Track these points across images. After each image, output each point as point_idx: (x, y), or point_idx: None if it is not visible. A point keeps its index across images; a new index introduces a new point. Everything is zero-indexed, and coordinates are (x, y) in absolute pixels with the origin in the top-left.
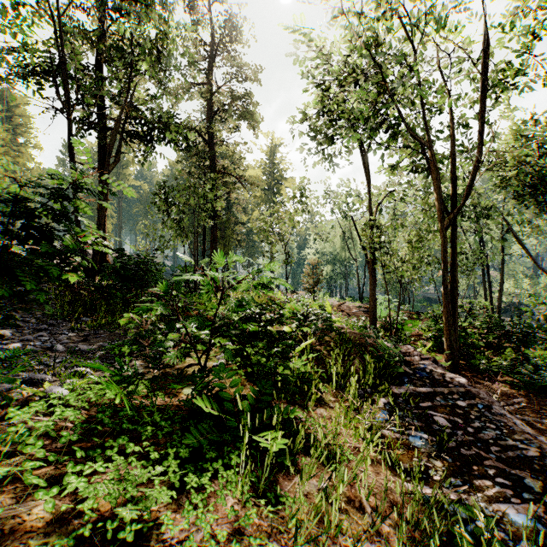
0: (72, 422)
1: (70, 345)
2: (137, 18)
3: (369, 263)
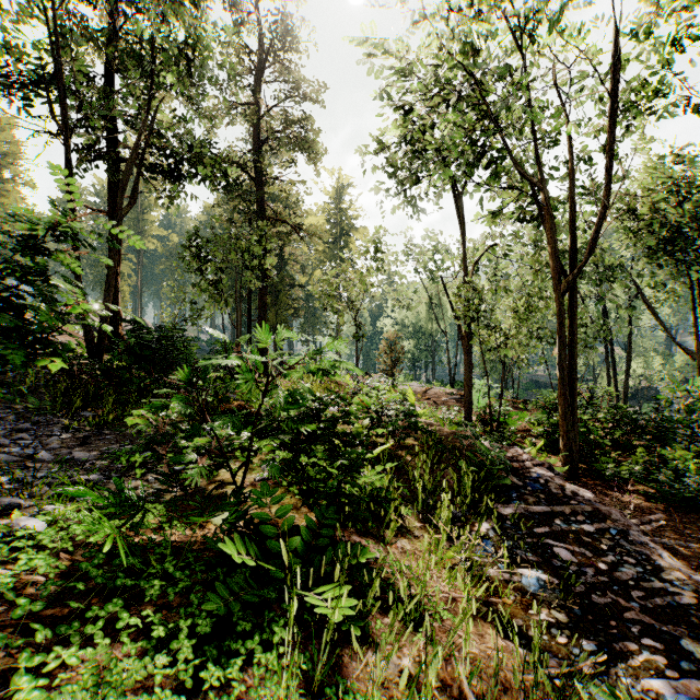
0: (46, 573)
1: (61, 452)
2: (160, 15)
3: (463, 338)
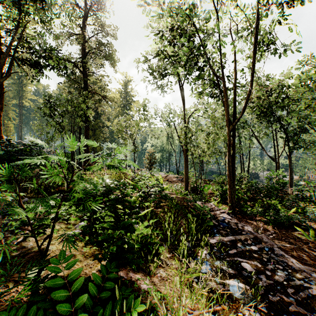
0: None
1: None
2: None
3: (184, 152)
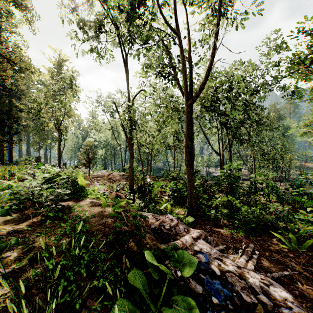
0: None
1: None
2: None
3: (128, 140)
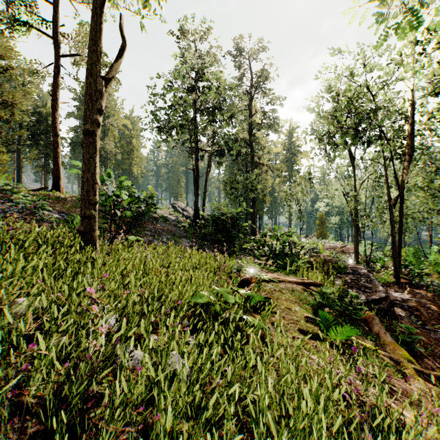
0: None
1: None
2: (216, 90)
3: (353, 221)
